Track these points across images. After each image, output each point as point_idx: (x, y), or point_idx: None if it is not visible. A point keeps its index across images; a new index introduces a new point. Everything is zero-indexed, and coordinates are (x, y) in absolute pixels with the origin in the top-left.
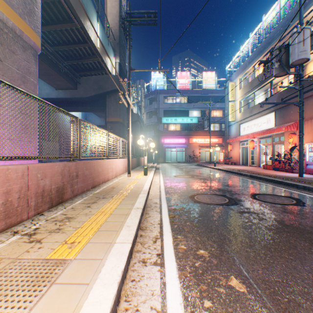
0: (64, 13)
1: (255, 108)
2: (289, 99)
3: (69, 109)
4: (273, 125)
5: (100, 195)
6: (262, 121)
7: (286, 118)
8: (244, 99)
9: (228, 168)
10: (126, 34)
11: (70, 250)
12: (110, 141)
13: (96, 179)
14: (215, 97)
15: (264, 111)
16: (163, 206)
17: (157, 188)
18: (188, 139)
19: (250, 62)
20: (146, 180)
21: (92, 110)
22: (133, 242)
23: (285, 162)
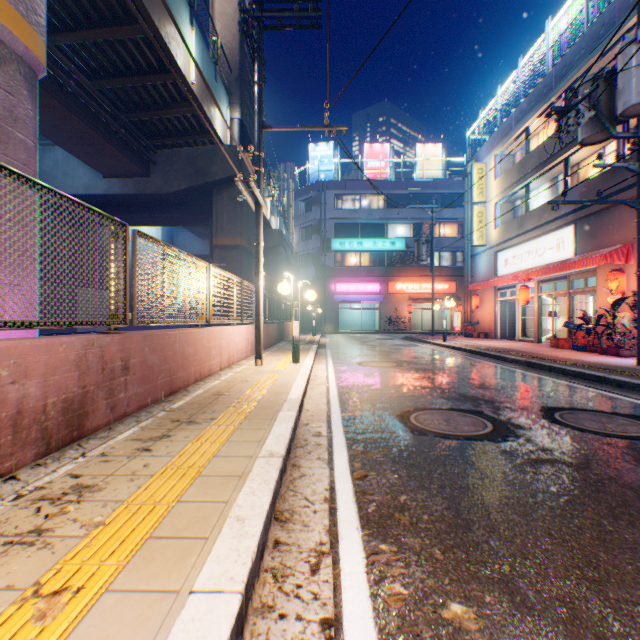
0: (114, 3)
1: (530, 217)
2: (607, 196)
3: (133, 220)
4: (571, 254)
5: (182, 416)
6: (547, 244)
7: (600, 238)
8: (506, 199)
9: (474, 345)
10: (253, 48)
11: (35, 633)
12: (221, 288)
13: (179, 373)
14: (442, 197)
15: (551, 224)
16: (337, 442)
17: (322, 392)
18: (385, 284)
19: (520, 119)
20: (298, 373)
21: (182, 221)
22: (250, 583)
23: (602, 332)
